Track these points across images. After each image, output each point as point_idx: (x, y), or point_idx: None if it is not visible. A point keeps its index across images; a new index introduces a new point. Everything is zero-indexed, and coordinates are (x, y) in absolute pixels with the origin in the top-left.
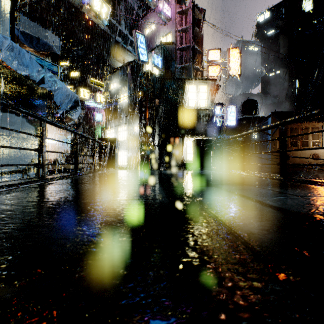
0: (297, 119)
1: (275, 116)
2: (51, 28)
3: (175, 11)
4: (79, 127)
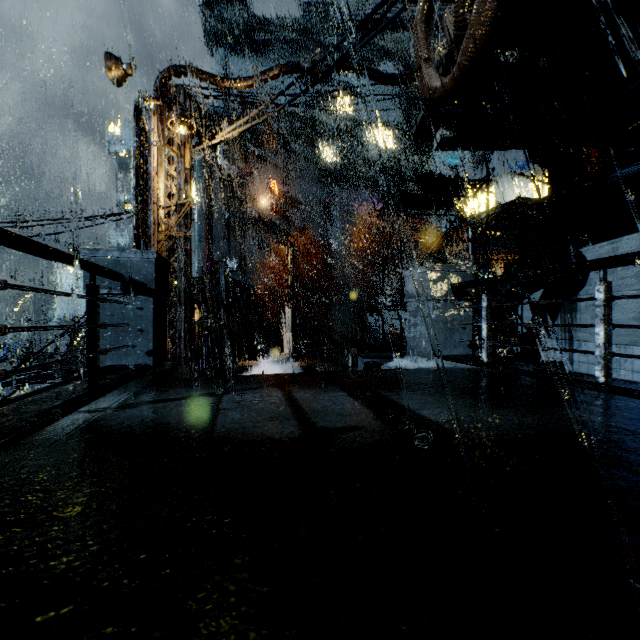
0: None
1: None
2: None
3: None
4: None
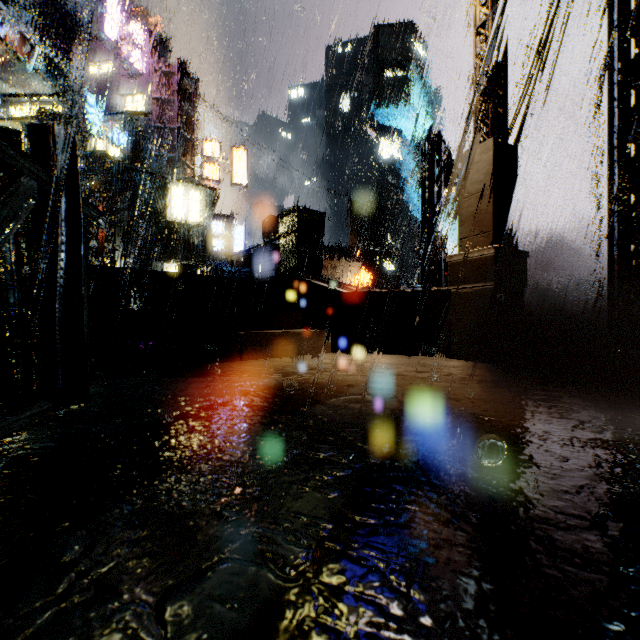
0: (236, 254)
1: None
2: None
3: (149, 66)
4: None
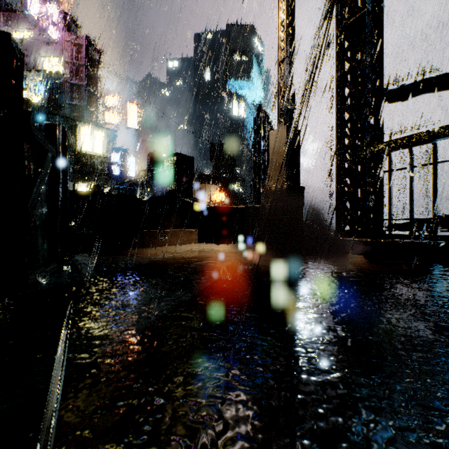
0: (133, 179)
1: None
2: None
3: (63, 38)
4: None
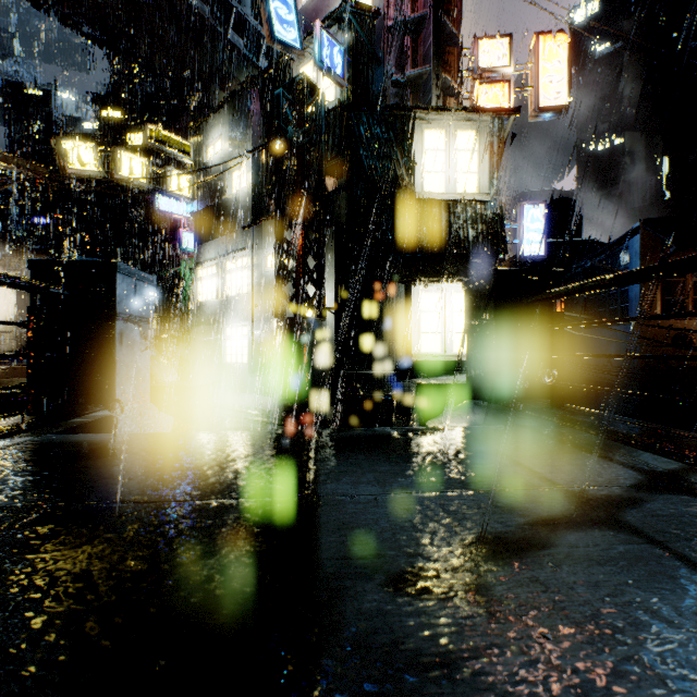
0: None
1: (656, 230)
2: (56, 3)
3: None
4: (148, 267)
